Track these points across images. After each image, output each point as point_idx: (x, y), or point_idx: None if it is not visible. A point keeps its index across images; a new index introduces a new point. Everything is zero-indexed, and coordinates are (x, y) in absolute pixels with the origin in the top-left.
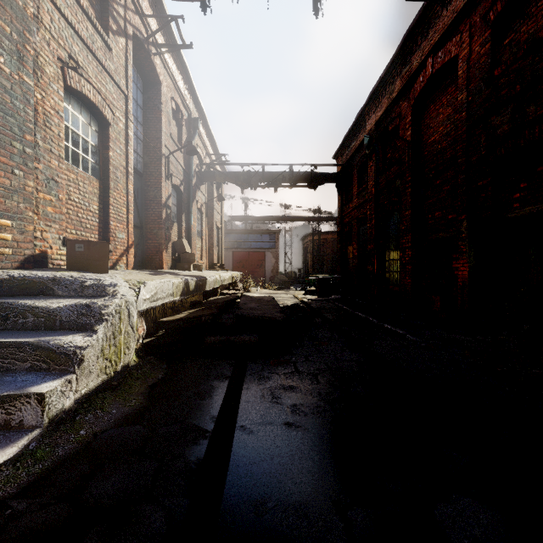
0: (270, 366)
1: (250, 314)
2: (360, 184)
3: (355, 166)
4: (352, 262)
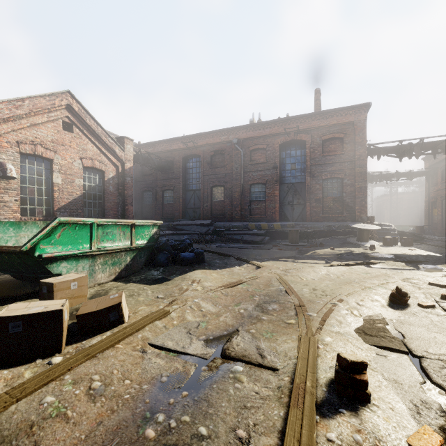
0: (424, 243)
1: (414, 233)
2: (442, 178)
3: (439, 168)
4: (437, 218)
